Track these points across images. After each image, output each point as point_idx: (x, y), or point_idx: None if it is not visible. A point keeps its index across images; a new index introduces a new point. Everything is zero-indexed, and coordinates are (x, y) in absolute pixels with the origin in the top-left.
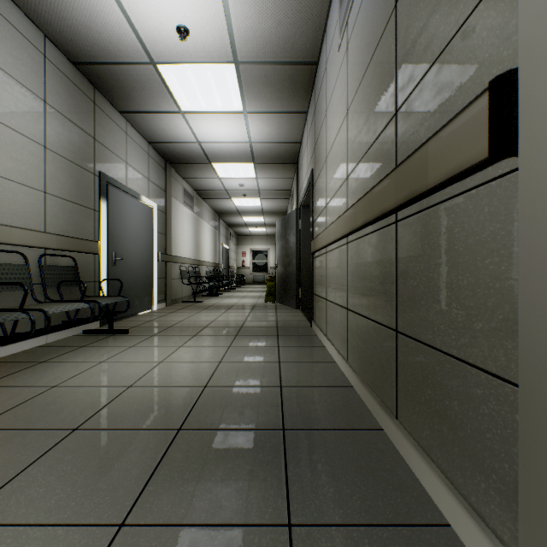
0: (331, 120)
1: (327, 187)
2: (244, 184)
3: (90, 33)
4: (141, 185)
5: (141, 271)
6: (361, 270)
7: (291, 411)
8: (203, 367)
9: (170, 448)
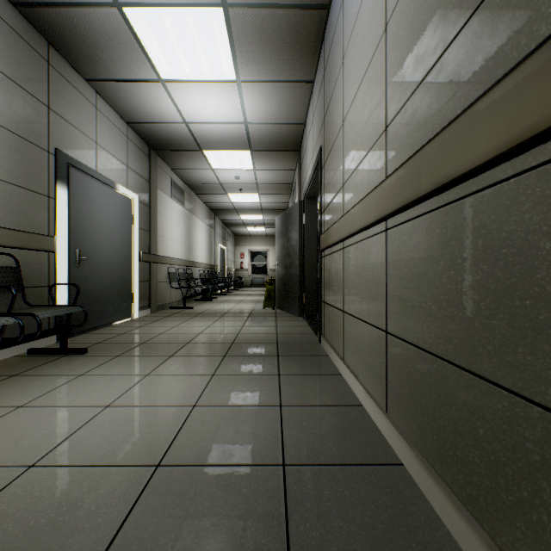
0: (352, 65)
1: (345, 159)
2: (241, 176)
3: None
4: (117, 172)
5: (117, 273)
6: (424, 271)
7: (304, 545)
8: (166, 418)
9: None
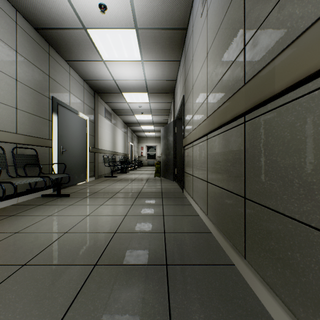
0: (196, 63)
1: (193, 105)
2: (142, 106)
3: (44, 8)
4: (79, 106)
5: (79, 158)
6: (217, 156)
7: (171, 251)
8: (115, 219)
9: (87, 280)
